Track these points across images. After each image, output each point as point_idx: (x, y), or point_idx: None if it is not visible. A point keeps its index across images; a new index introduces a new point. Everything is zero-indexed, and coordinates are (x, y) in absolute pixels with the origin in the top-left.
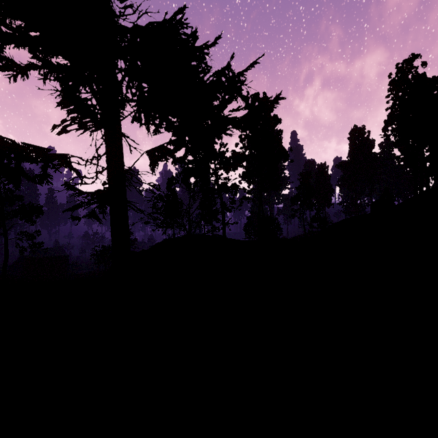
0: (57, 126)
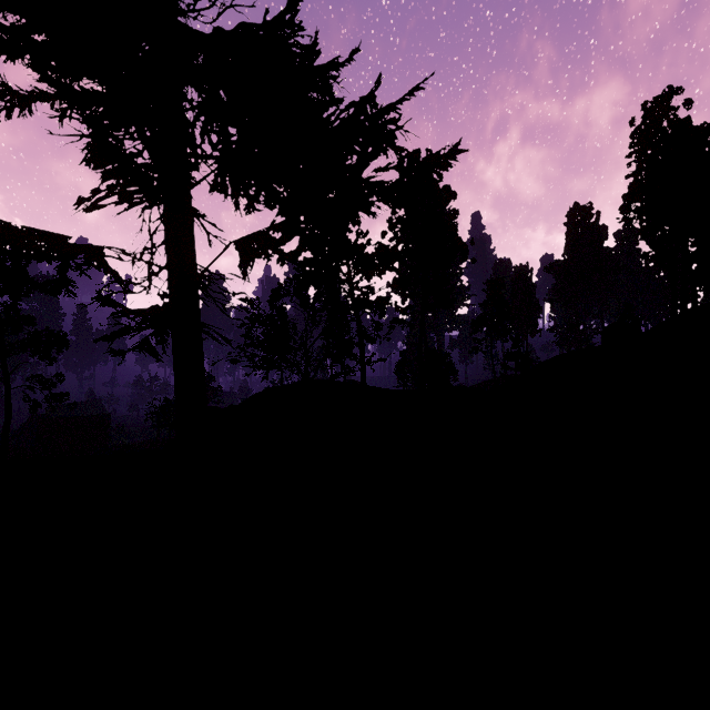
0: (86, 199)
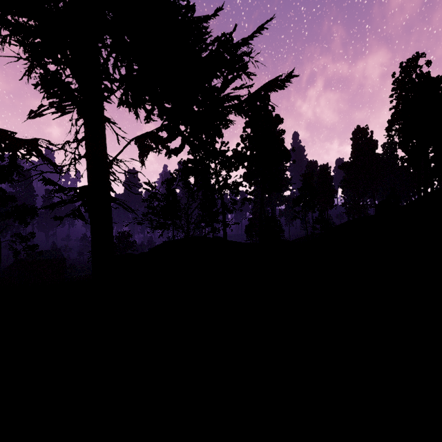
0: (34, 111)
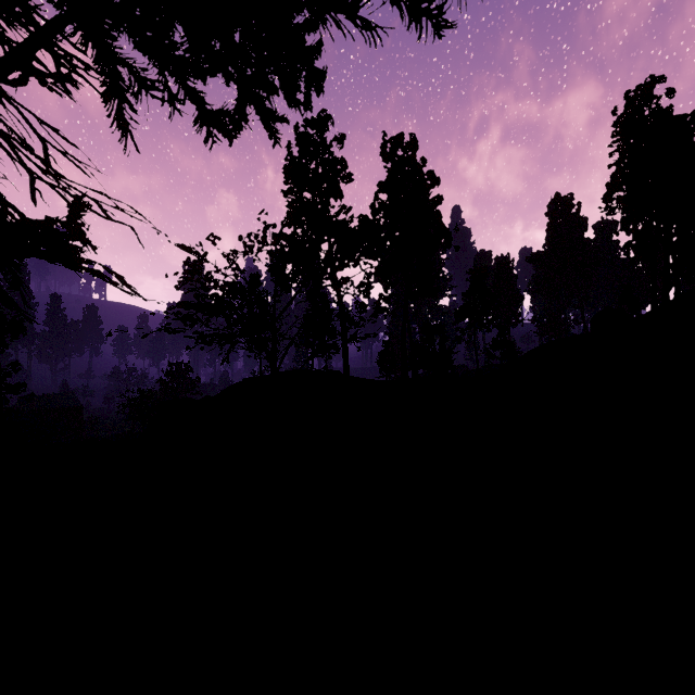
0: None
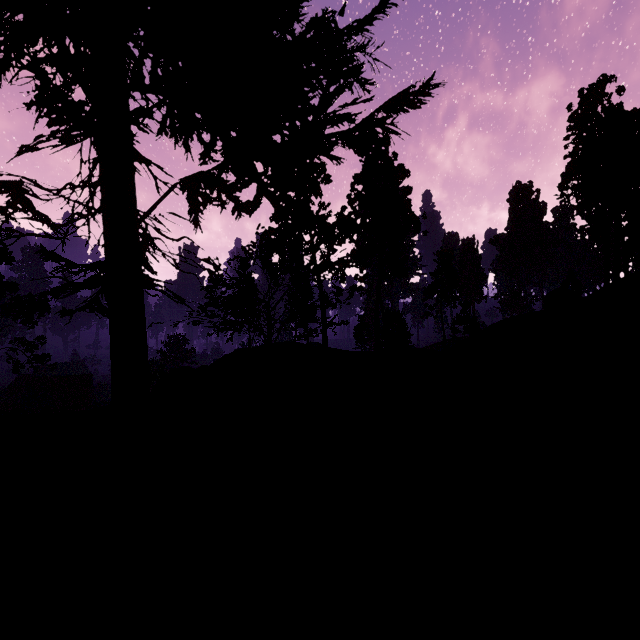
0: (27, 145)
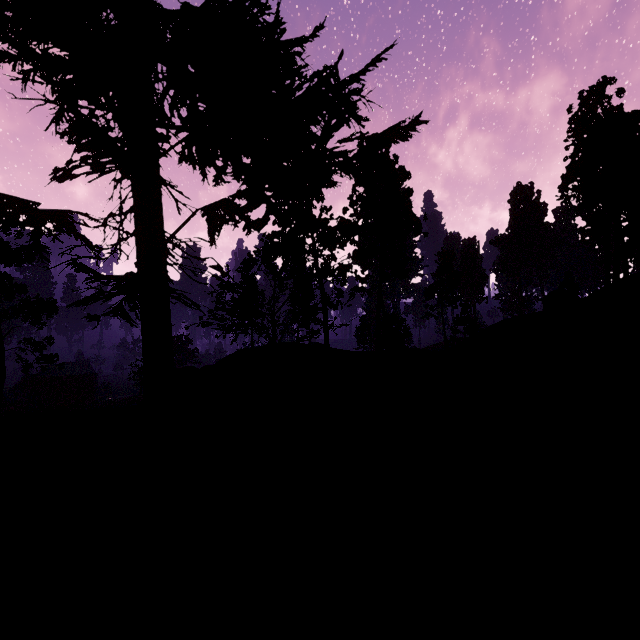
0: (61, 170)
